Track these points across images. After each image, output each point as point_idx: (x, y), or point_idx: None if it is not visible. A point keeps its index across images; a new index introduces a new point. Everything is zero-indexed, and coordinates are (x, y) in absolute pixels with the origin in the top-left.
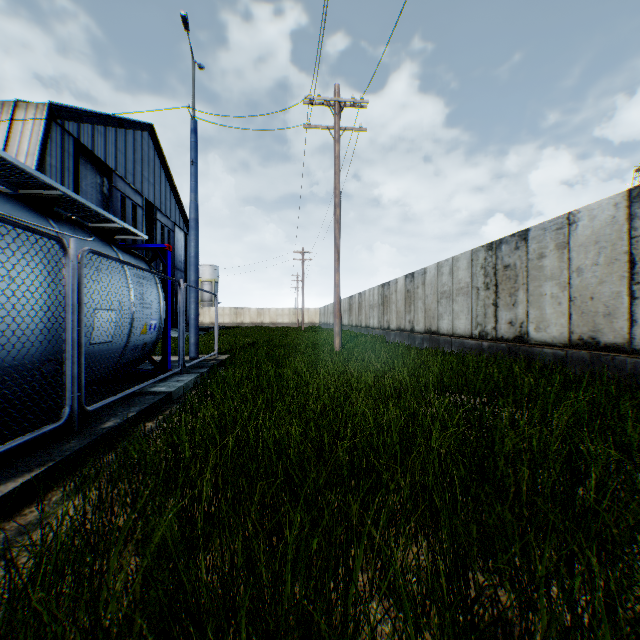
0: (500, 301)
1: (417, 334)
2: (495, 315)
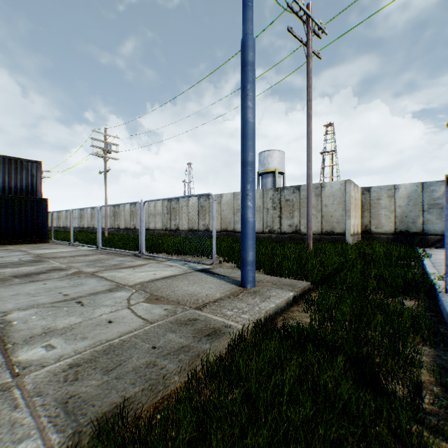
0: (82, 220)
1: (69, 228)
2: (81, 223)
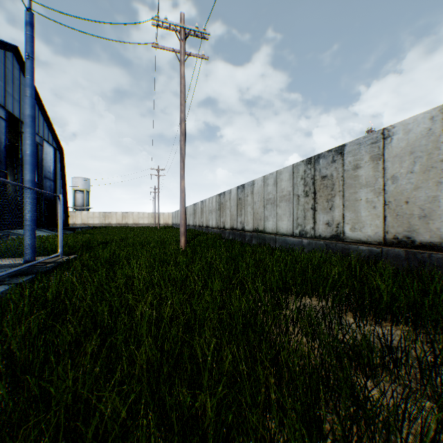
0: (318, 206)
1: (247, 232)
2: (314, 217)
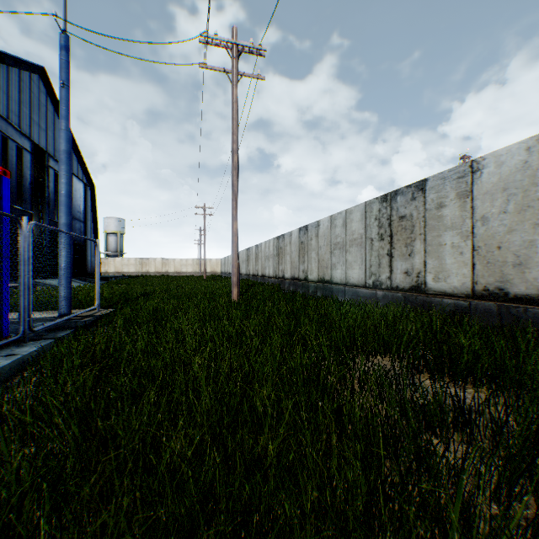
0: (395, 251)
1: (311, 283)
2: (390, 265)
